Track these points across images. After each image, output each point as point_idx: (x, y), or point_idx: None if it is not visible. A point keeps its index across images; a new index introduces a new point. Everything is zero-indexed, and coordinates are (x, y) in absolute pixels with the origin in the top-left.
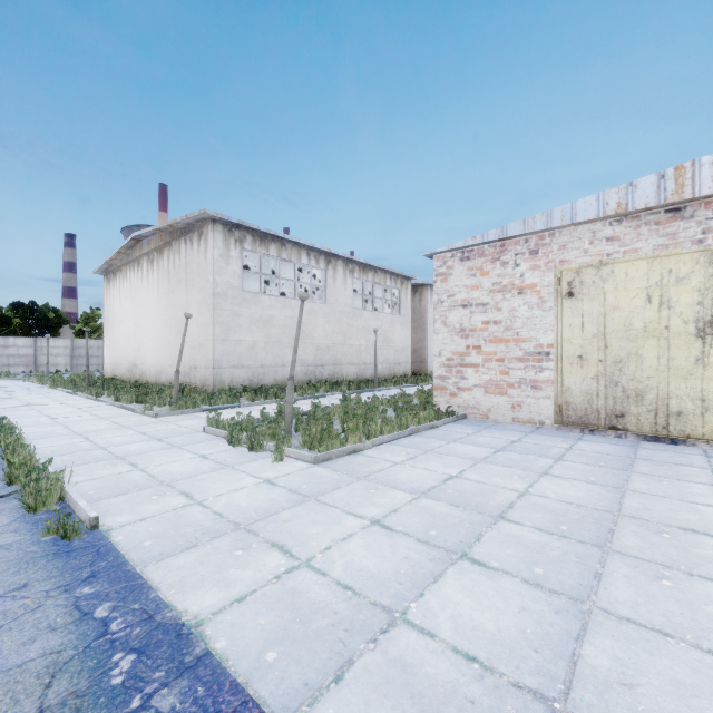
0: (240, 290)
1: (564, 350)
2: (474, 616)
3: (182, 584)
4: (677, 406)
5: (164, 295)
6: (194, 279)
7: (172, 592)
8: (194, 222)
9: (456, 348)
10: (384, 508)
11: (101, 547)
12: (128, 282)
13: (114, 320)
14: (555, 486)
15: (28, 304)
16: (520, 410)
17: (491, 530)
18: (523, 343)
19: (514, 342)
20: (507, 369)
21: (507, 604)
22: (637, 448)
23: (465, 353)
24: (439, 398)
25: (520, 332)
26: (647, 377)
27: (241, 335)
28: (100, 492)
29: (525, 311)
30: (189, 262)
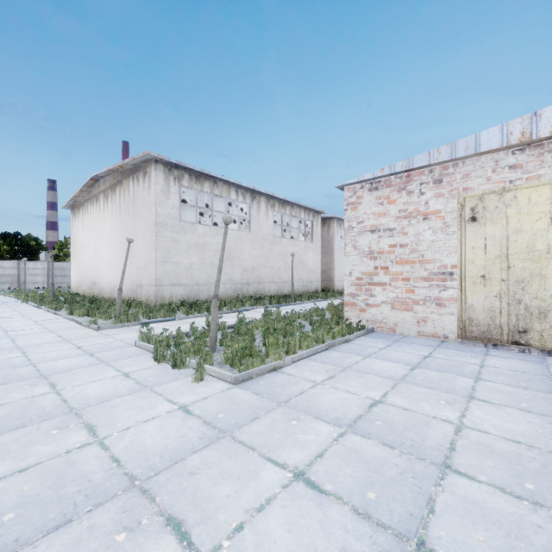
0: (178, 220)
1: (467, 270)
2: None
3: None
4: None
5: (116, 225)
6: (140, 210)
7: None
8: (140, 163)
9: (365, 268)
10: (309, 450)
11: None
12: (89, 215)
13: (78, 246)
14: (489, 415)
15: (13, 234)
16: (425, 325)
17: (443, 491)
18: (427, 264)
19: (419, 263)
20: (412, 287)
21: None
22: (547, 365)
23: (373, 273)
24: (350, 313)
25: (425, 254)
26: (551, 295)
27: (179, 258)
28: None
29: (429, 235)
30: (136, 197)
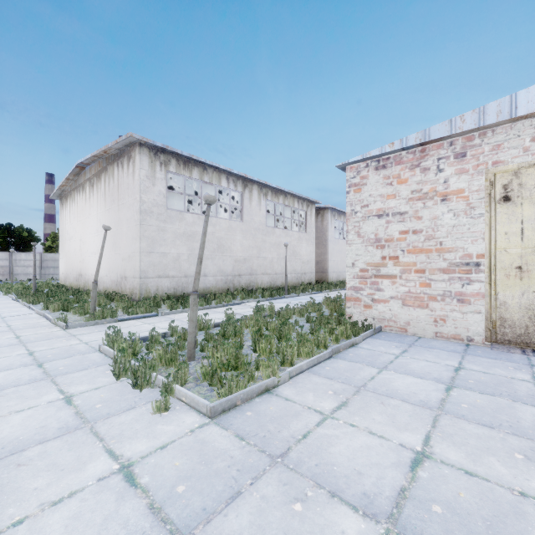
0: (165, 208)
1: (498, 260)
2: None
3: None
4: None
5: (101, 214)
6: (124, 198)
7: None
8: (124, 147)
9: (370, 258)
10: None
11: None
12: (76, 204)
13: (65, 237)
14: None
15: (6, 225)
16: (444, 325)
17: None
18: (447, 253)
19: (436, 252)
20: (428, 280)
21: None
22: None
23: (380, 264)
24: (352, 309)
25: (444, 241)
26: None
27: (166, 249)
28: None
29: (449, 219)
30: (121, 183)
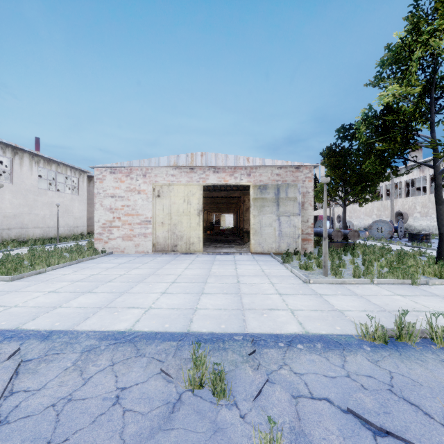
0: None
1: (156, 219)
2: (86, 301)
3: None
4: (192, 240)
5: None
6: None
7: None
8: None
9: (108, 218)
10: (56, 288)
11: None
12: None
13: None
14: (137, 271)
15: None
16: (139, 247)
17: (103, 285)
18: (140, 216)
19: (136, 216)
20: (133, 228)
21: (99, 297)
22: (177, 257)
23: (112, 221)
24: (98, 244)
25: (139, 211)
26: (184, 230)
27: None
28: None
29: (141, 201)
30: None
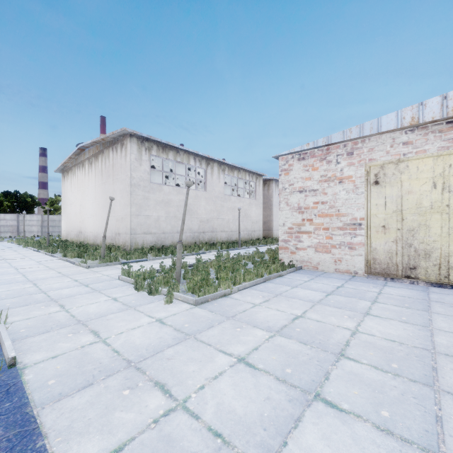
0: (148, 182)
1: (372, 222)
2: None
3: (69, 430)
4: None
5: (99, 186)
6: (118, 174)
7: (58, 439)
8: (118, 136)
9: (295, 220)
10: (248, 346)
11: (12, 386)
12: (76, 177)
13: (67, 202)
14: (377, 325)
15: (13, 192)
16: (340, 264)
17: (336, 368)
18: (342, 217)
19: (336, 216)
20: (331, 235)
21: None
22: (428, 292)
23: (301, 224)
24: (283, 255)
25: (340, 209)
26: (433, 241)
27: (149, 212)
28: (29, 331)
29: (344, 194)
30: (115, 163)
